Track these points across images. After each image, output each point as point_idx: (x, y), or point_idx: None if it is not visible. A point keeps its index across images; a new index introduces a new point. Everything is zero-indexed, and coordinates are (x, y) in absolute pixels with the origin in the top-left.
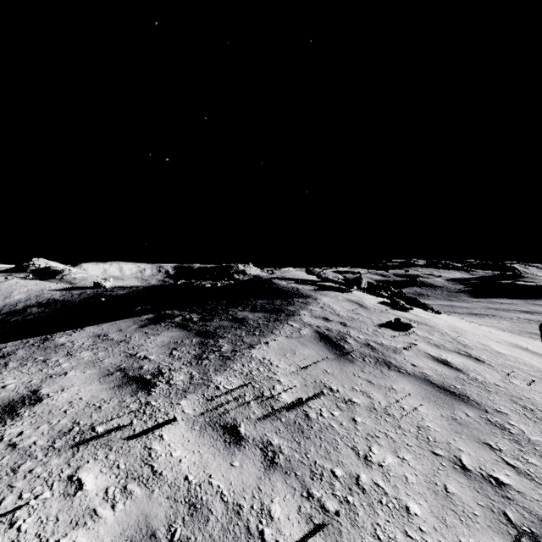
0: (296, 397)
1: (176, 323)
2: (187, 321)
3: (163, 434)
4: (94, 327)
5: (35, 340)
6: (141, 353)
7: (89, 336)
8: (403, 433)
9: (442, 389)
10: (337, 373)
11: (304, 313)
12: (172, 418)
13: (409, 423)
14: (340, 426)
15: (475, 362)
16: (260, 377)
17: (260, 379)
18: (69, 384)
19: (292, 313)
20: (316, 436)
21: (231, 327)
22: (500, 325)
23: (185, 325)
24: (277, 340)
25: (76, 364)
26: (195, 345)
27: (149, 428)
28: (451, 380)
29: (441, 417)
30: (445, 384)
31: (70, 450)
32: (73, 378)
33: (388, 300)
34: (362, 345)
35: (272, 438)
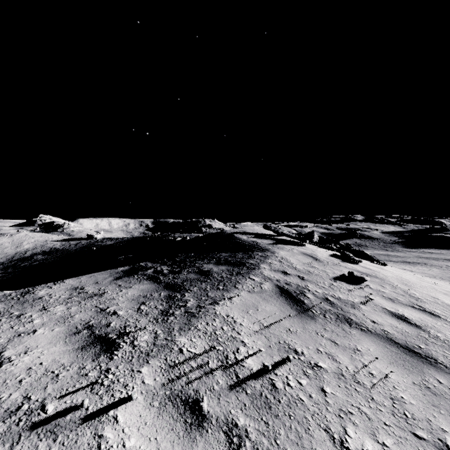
0: (261, 362)
1: (148, 276)
2: (158, 273)
3: (118, 414)
4: (74, 279)
5: (18, 292)
6: (111, 308)
7: (67, 289)
8: (377, 407)
9: (407, 349)
10: (300, 332)
11: (264, 267)
12: (128, 397)
13: (381, 393)
14: (309, 399)
15: (431, 318)
16: (224, 337)
17: (224, 340)
18: (35, 344)
19: (253, 267)
20: (284, 413)
21: (197, 280)
22: (431, 272)
23: (155, 277)
24: (240, 295)
25: (47, 320)
26: (162, 299)
27: (103, 407)
28: (414, 339)
29: (413, 386)
30: (409, 343)
31: (9, 441)
32: (40, 337)
33: (337, 252)
34: (320, 300)
35: (237, 416)
